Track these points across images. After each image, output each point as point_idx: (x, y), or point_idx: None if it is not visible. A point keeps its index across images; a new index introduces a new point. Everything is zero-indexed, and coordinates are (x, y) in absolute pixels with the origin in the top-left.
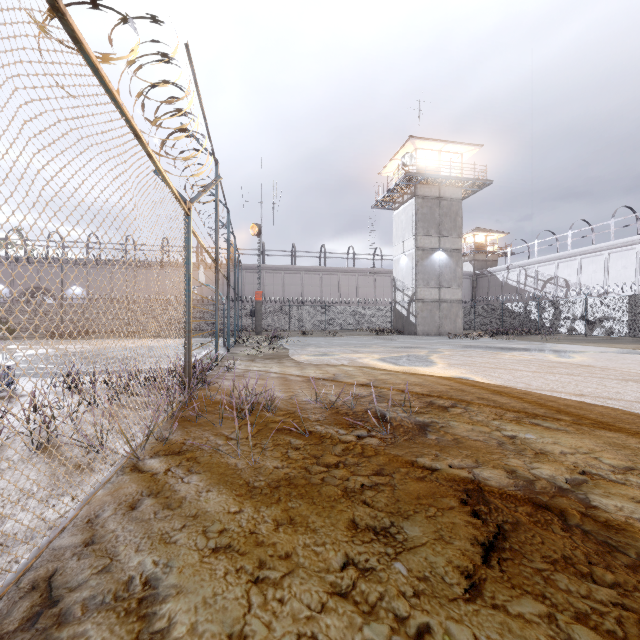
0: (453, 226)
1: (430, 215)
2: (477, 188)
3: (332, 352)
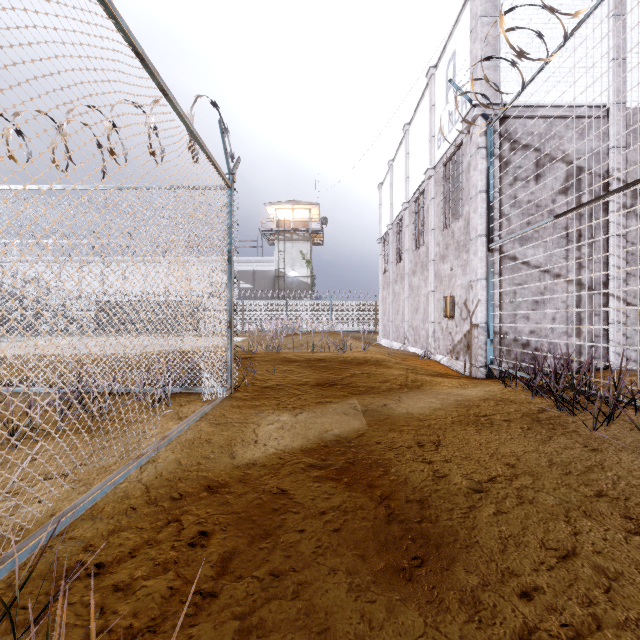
0: None
1: None
2: None
3: None
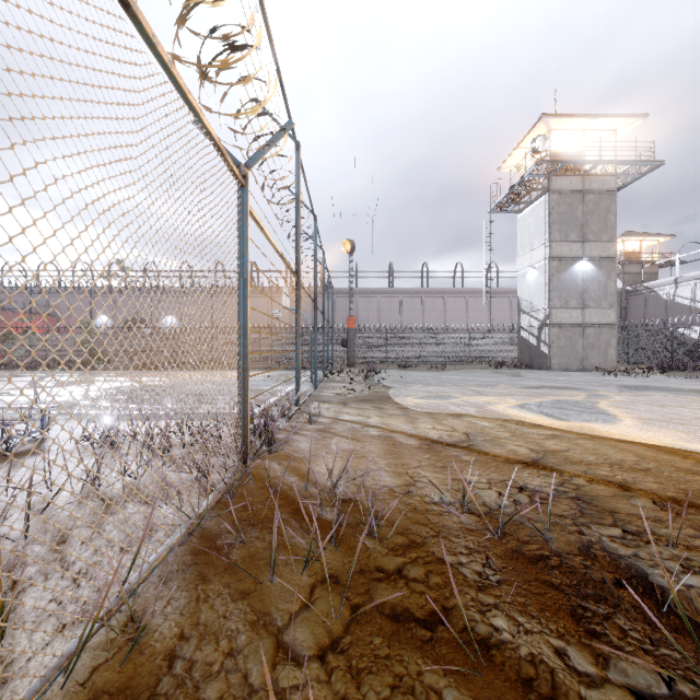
0: (603, 227)
1: (570, 214)
2: (638, 174)
3: (447, 393)
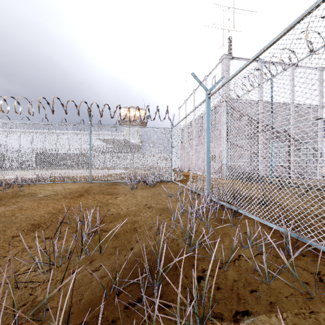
0: None
1: None
2: None
3: None
